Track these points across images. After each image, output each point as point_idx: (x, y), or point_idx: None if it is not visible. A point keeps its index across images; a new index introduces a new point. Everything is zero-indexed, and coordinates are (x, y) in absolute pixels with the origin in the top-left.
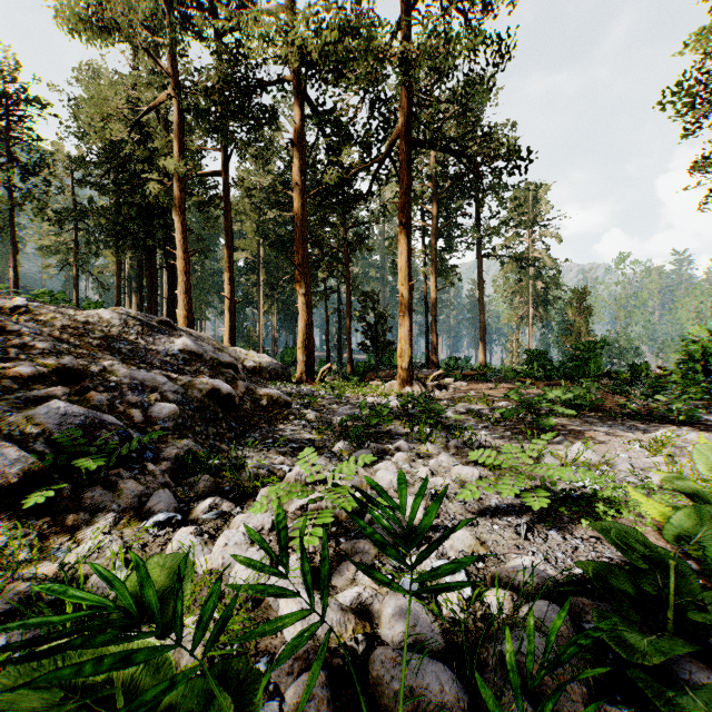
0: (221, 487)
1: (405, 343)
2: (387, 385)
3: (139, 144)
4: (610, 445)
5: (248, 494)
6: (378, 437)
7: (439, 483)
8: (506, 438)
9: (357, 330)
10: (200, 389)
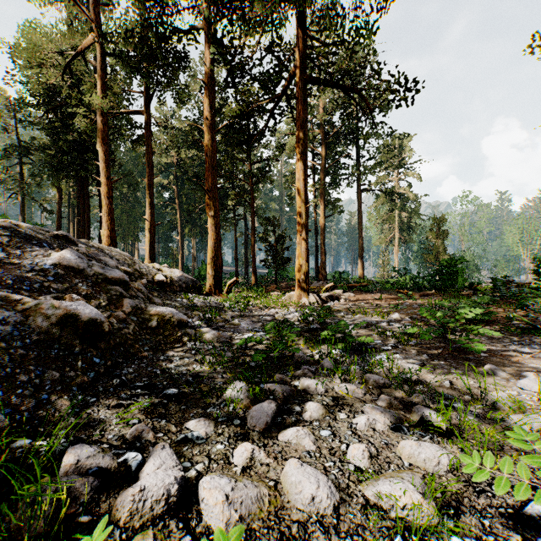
0: None
1: (302, 259)
2: (286, 296)
3: (74, 89)
4: None
5: None
6: (282, 366)
7: (401, 503)
8: (428, 366)
9: (260, 249)
10: (48, 316)
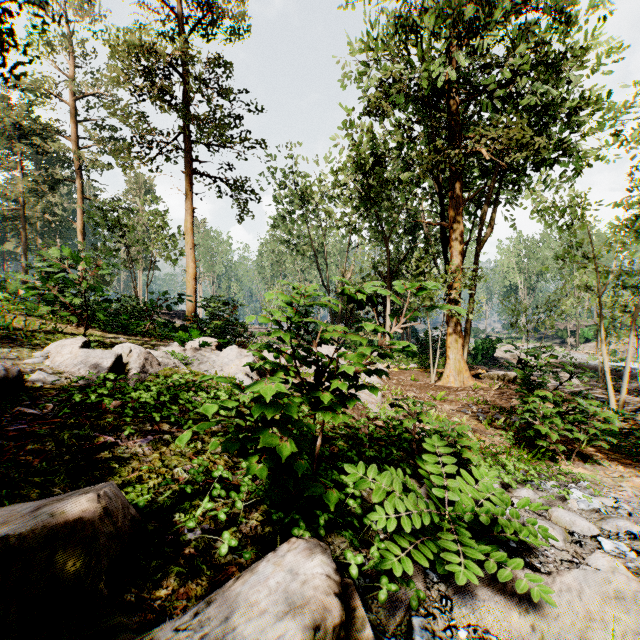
0: None
1: None
2: None
3: None
4: None
5: None
6: None
7: None
8: None
9: None
10: None
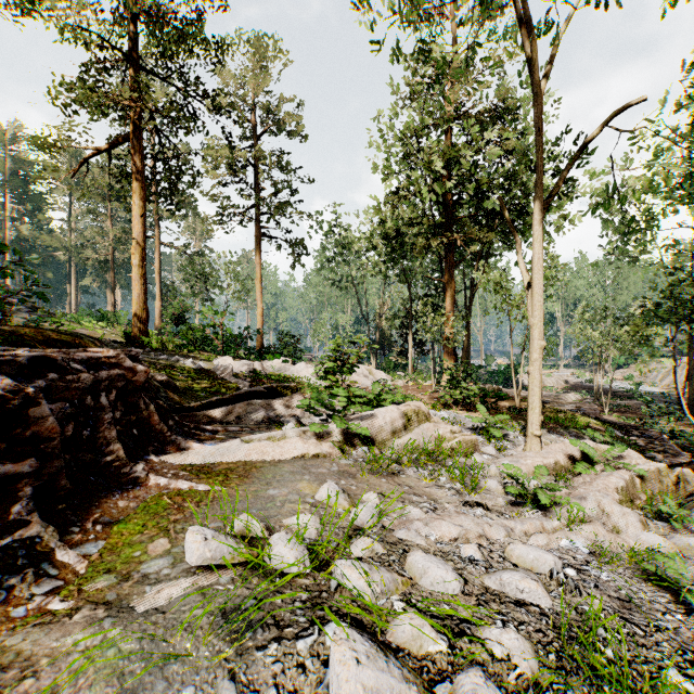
0: None
1: None
2: None
3: None
4: None
5: None
6: None
7: None
8: None
9: None
10: None
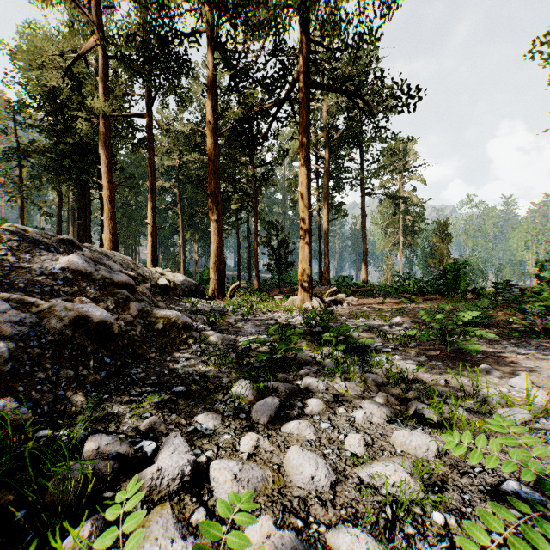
0: (10, 513)
1: (305, 263)
2: (289, 300)
3: (74, 91)
4: (546, 375)
5: (47, 539)
6: (285, 367)
7: (391, 481)
8: (426, 366)
9: (263, 254)
10: (61, 318)
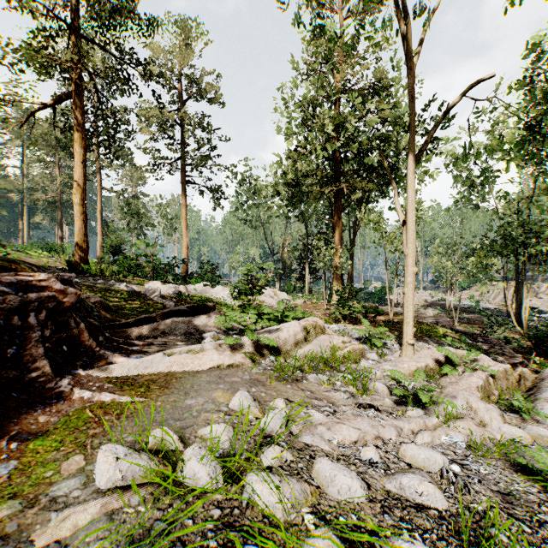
0: None
1: None
2: None
3: None
4: None
5: None
6: None
7: None
8: None
9: None
10: None
